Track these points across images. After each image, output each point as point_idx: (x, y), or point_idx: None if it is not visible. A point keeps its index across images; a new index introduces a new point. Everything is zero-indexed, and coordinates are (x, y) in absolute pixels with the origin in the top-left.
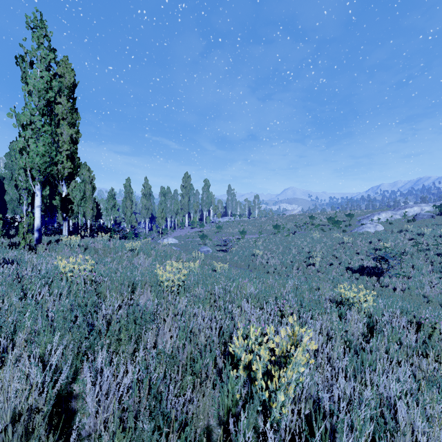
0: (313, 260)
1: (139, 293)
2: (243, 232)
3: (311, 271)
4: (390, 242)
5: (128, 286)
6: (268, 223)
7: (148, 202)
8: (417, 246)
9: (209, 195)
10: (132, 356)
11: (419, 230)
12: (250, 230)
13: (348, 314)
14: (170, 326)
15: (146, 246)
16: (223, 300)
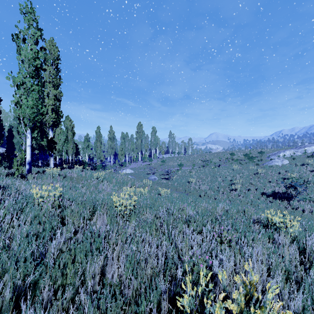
0: (235, 186)
1: (97, 216)
2: (180, 165)
3: (233, 195)
4: (295, 173)
5: (89, 209)
6: (199, 158)
7: (113, 143)
8: None
9: (156, 138)
10: (73, 297)
11: None
12: (185, 163)
13: (279, 239)
14: (119, 253)
15: (109, 175)
16: (167, 223)
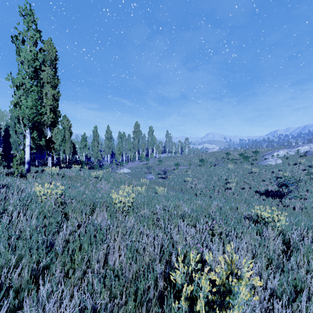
0: (230, 185)
1: (97, 213)
2: (177, 164)
3: (228, 194)
4: (288, 172)
5: (89, 206)
6: (195, 158)
7: (110, 143)
8: (310, 175)
9: (153, 137)
10: (81, 277)
11: (310, 163)
12: (182, 163)
13: (266, 232)
14: (119, 244)
15: (107, 174)
16: (163, 218)
